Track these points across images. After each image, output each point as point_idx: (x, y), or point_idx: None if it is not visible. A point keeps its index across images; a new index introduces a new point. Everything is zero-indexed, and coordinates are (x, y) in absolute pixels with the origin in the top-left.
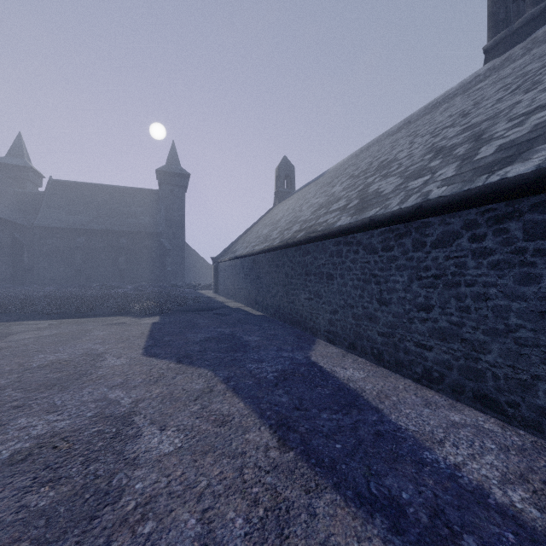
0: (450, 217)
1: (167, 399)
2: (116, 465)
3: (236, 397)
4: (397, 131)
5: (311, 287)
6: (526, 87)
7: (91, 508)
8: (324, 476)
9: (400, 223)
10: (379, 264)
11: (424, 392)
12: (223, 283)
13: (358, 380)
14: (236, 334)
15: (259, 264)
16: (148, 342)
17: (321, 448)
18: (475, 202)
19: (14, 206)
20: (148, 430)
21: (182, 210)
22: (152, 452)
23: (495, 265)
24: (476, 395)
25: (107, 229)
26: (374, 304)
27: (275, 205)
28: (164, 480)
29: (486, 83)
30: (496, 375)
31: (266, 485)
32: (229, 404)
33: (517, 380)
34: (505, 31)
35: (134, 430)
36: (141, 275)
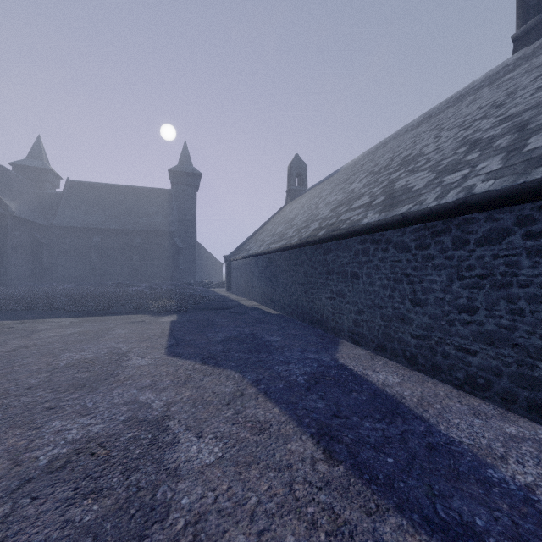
0: (499, 213)
1: (199, 403)
2: (157, 476)
3: (269, 401)
4: (417, 126)
5: (334, 286)
6: None
7: (139, 526)
8: (383, 495)
9: (437, 220)
10: (412, 262)
11: (469, 400)
12: (235, 281)
13: (394, 384)
14: (257, 334)
15: (275, 262)
16: (169, 341)
17: (371, 462)
18: (533, 196)
19: (34, 206)
20: (185, 437)
21: (194, 209)
22: (192, 462)
23: None
24: (532, 405)
25: (121, 229)
26: (406, 304)
27: (286, 203)
28: (210, 495)
29: (517, 72)
30: None
31: (321, 505)
32: (263, 410)
33: None
34: (537, 18)
35: (170, 436)
36: (154, 274)
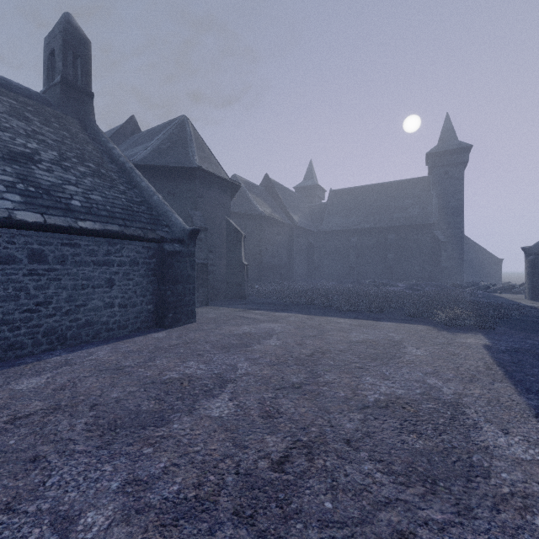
0: None
1: None
2: None
3: None
4: None
5: None
6: None
7: None
8: None
9: None
10: None
11: None
12: None
13: None
14: None
15: None
16: (526, 397)
17: None
18: None
19: (308, 217)
20: None
21: (460, 192)
22: None
23: None
24: None
25: (375, 227)
26: None
27: None
28: None
29: None
30: None
31: None
32: None
33: None
34: None
35: None
36: (409, 273)
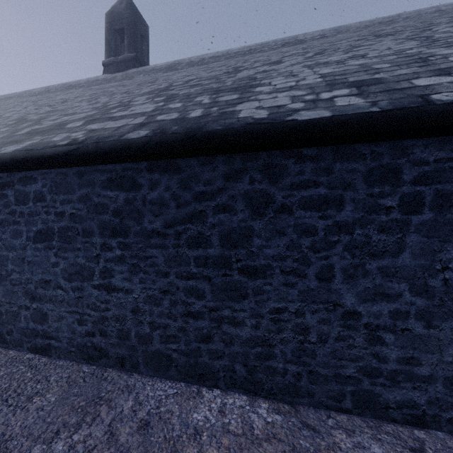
0: None
1: None
2: None
3: None
4: (37, 95)
5: None
6: (93, 99)
7: None
8: None
9: None
10: None
11: None
12: None
13: None
14: None
15: None
16: None
17: None
18: None
19: None
20: None
21: None
22: None
23: (1, 223)
24: None
25: None
26: None
27: None
28: None
29: (97, 87)
30: (1, 313)
31: None
32: None
33: (12, 313)
34: (114, 58)
35: None
36: None
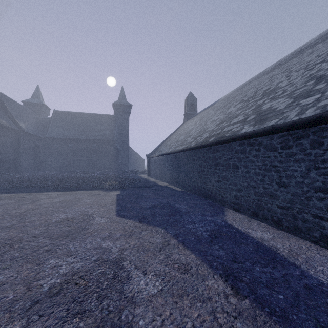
0: None
1: (141, 249)
2: (120, 302)
3: (187, 249)
4: (271, 71)
5: (220, 173)
6: None
7: None
8: (283, 325)
9: (298, 129)
10: (278, 158)
11: (325, 252)
12: (153, 170)
13: (269, 239)
14: (171, 203)
15: (179, 158)
16: (117, 207)
17: (268, 297)
18: None
19: (35, 126)
20: (135, 273)
21: (128, 126)
22: (143, 292)
23: None
24: None
25: (85, 139)
26: (273, 186)
27: (184, 122)
28: (158, 319)
29: None
30: None
31: None
32: (184, 255)
33: None
34: None
35: (125, 273)
36: (104, 165)
